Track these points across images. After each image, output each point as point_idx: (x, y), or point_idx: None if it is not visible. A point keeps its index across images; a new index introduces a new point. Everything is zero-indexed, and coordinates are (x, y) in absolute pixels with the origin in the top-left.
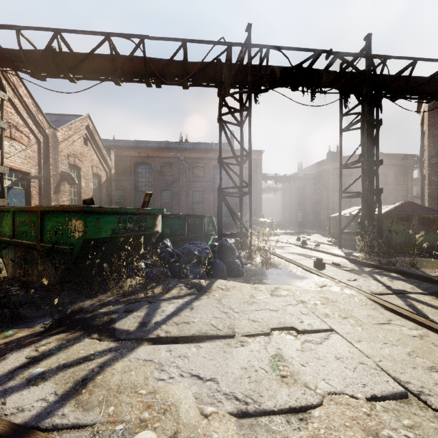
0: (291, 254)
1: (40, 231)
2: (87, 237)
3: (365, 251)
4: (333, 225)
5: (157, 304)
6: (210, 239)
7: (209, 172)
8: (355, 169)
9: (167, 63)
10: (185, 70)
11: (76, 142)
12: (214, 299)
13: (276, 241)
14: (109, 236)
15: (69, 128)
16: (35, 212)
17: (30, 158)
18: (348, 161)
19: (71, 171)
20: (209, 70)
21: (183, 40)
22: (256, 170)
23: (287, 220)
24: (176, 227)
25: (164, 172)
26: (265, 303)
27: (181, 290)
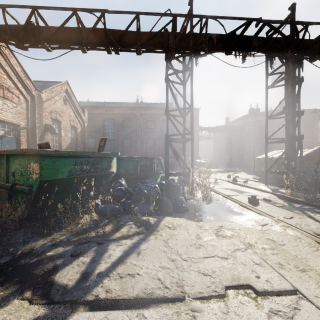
0: (226, 190)
1: (6, 172)
2: (43, 179)
3: (290, 188)
4: (257, 165)
5: (105, 247)
6: (159, 176)
7: (159, 124)
8: (271, 121)
9: (123, 33)
10: (138, 39)
11: (58, 102)
12: (161, 240)
13: (215, 180)
14: (66, 177)
15: (51, 91)
16: (4, 155)
17: (20, 113)
18: (272, 112)
19: (53, 124)
20: (158, 38)
21: (136, 12)
22: (194, 123)
23: (217, 161)
24: (130, 168)
25: (125, 125)
26: (213, 247)
27: (131, 228)
